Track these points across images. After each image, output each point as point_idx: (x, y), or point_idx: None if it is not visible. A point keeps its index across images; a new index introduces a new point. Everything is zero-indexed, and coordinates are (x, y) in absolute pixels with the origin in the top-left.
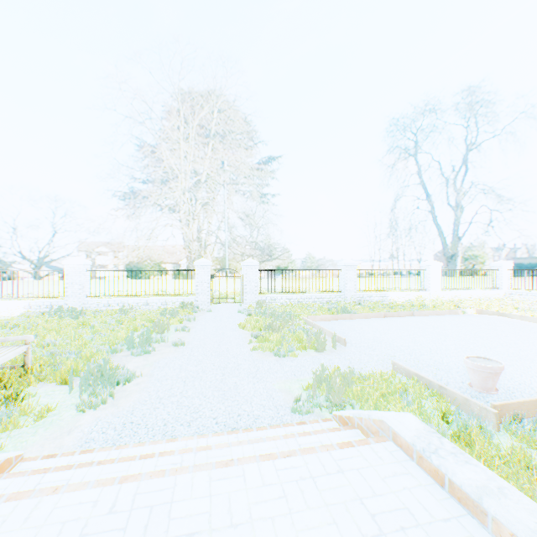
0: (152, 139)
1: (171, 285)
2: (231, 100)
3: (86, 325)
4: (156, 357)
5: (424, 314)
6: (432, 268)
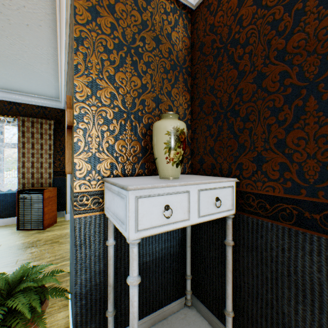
0: None
1: None
2: None
3: None
4: None
5: None
6: None
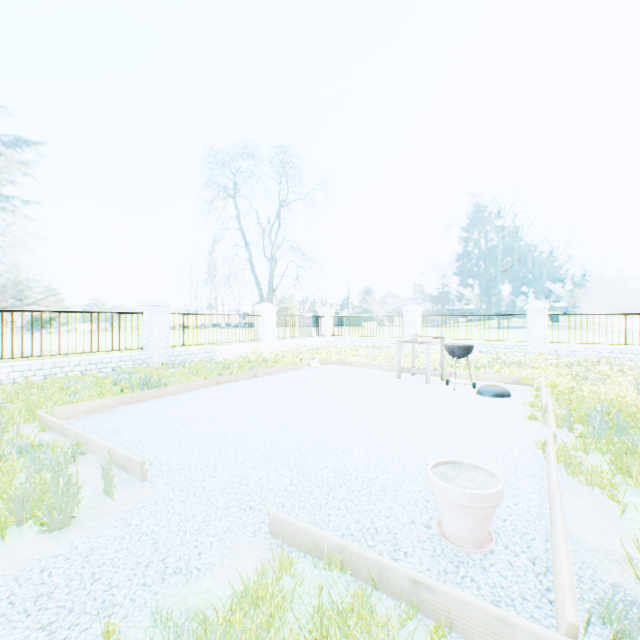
0: None
1: None
2: None
3: None
4: None
5: (270, 372)
6: (268, 313)
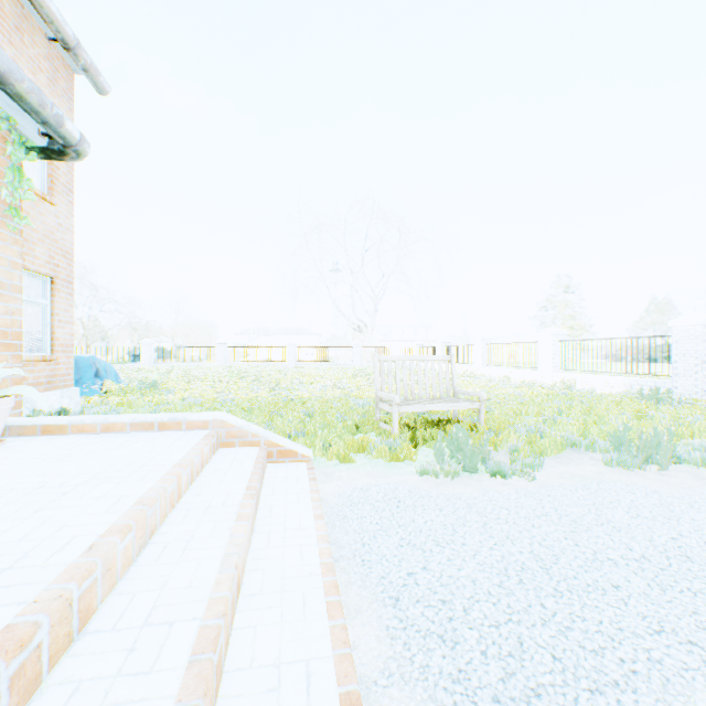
0: None
1: None
2: None
3: (642, 415)
4: (622, 476)
5: None
6: None
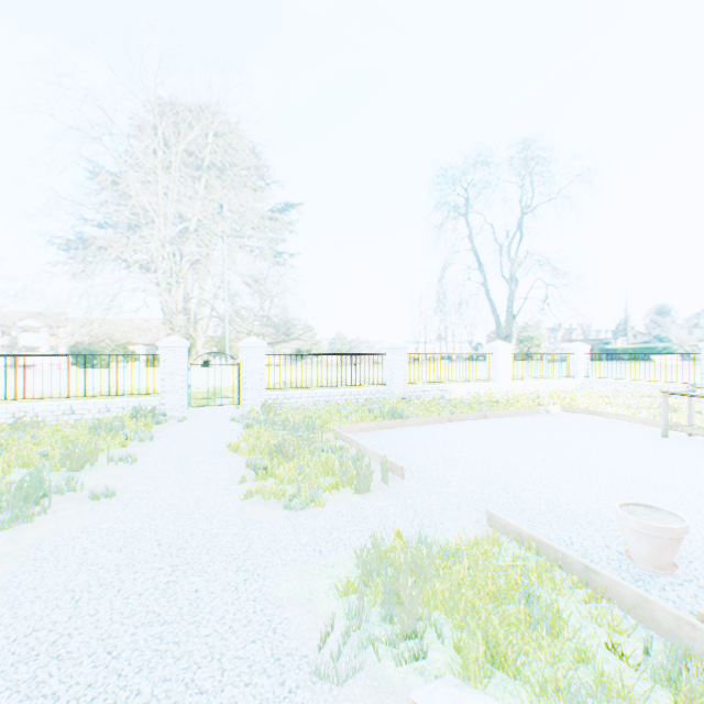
0: (107, 159)
1: (134, 377)
2: (230, 114)
3: None
4: (41, 530)
5: (499, 415)
6: (501, 352)
